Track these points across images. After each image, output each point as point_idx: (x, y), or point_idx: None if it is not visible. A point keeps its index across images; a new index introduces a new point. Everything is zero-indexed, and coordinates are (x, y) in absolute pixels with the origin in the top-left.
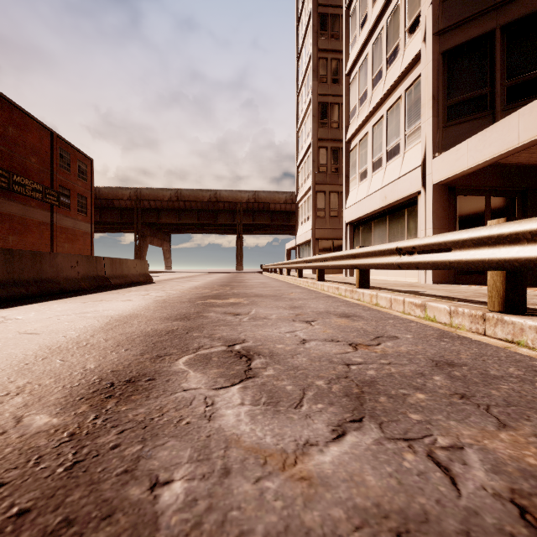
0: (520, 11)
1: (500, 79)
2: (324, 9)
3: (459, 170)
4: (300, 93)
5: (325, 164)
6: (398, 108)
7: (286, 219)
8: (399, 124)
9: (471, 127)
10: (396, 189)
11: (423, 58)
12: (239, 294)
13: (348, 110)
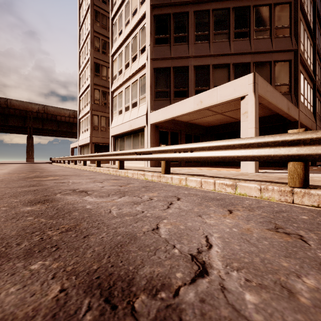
0: (178, 64)
1: (172, 87)
2: (97, 8)
3: (159, 120)
4: (82, 51)
5: (98, 99)
6: (137, 85)
7: (70, 127)
8: (137, 92)
9: (163, 103)
10: (136, 122)
11: (146, 67)
12: (51, 175)
13: (112, 75)
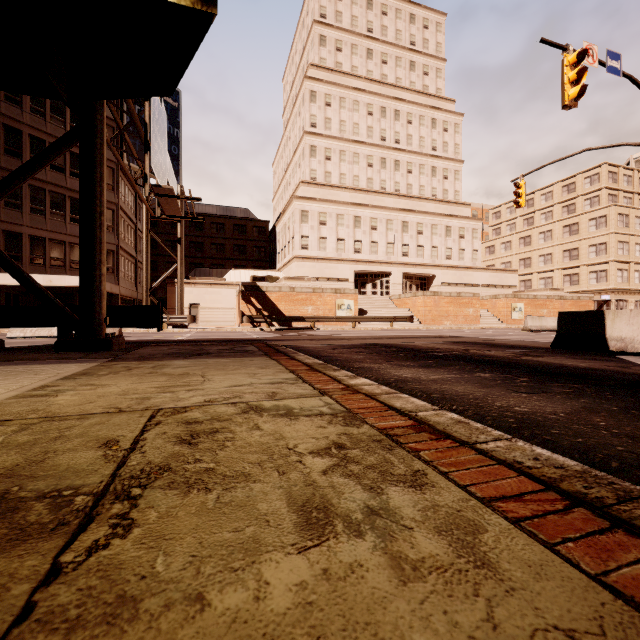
0: (10, 228)
1: (2, 249)
2: None
3: None
4: None
5: None
6: None
7: None
8: None
9: None
10: None
11: None
12: None
13: None
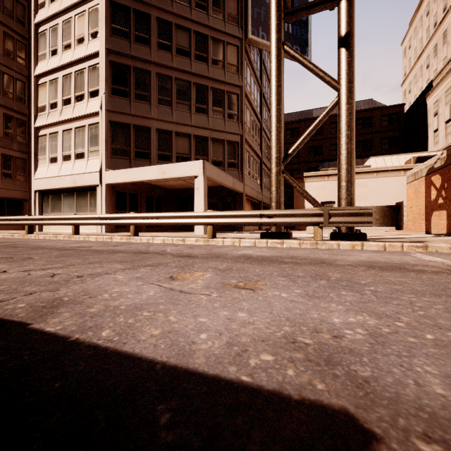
0: (139, 122)
1: (133, 146)
2: None
3: (118, 181)
4: None
5: None
6: (84, 132)
7: None
8: (85, 141)
9: (122, 162)
10: (83, 179)
11: (100, 117)
12: None
13: (37, 103)
